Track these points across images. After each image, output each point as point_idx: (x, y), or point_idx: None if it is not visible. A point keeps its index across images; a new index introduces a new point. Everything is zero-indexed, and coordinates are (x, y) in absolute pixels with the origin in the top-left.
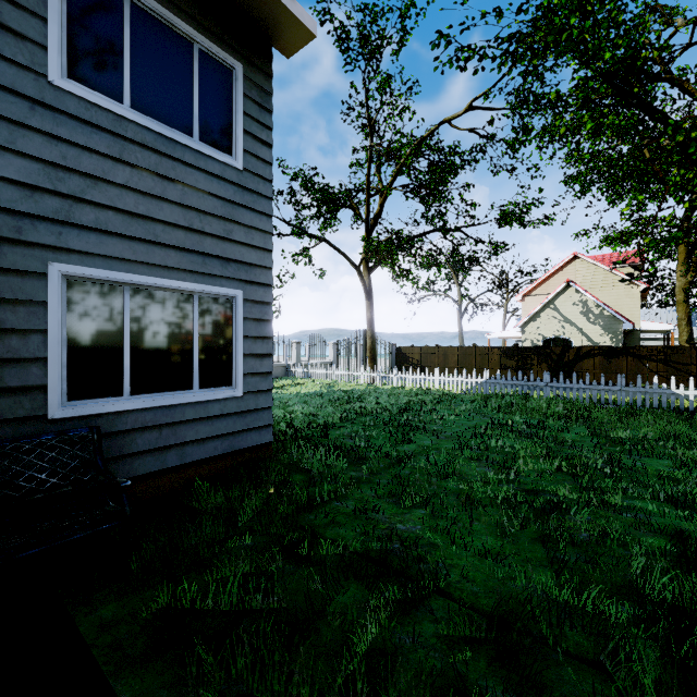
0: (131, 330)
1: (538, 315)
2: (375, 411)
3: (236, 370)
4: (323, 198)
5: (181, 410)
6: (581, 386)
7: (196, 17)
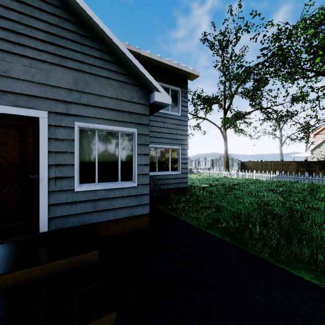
0: (157, 157)
1: (321, 144)
2: (223, 184)
3: (179, 167)
4: (205, 102)
5: (167, 176)
6: (324, 178)
7: (170, 82)
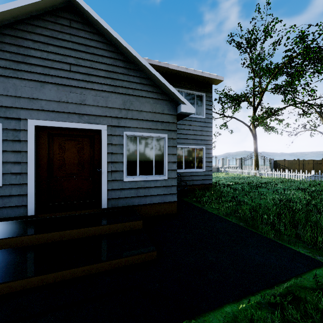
0: (184, 156)
1: None
2: (249, 182)
3: (203, 165)
4: (233, 100)
5: (192, 173)
6: None
7: (195, 89)
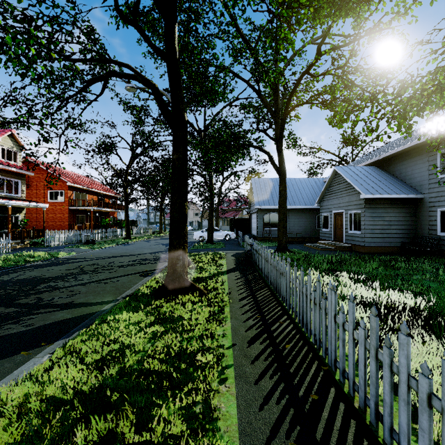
0: None
1: None
2: None
3: None
4: None
5: None
6: None
7: None
